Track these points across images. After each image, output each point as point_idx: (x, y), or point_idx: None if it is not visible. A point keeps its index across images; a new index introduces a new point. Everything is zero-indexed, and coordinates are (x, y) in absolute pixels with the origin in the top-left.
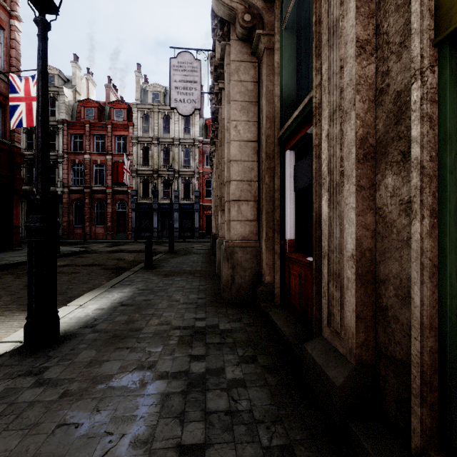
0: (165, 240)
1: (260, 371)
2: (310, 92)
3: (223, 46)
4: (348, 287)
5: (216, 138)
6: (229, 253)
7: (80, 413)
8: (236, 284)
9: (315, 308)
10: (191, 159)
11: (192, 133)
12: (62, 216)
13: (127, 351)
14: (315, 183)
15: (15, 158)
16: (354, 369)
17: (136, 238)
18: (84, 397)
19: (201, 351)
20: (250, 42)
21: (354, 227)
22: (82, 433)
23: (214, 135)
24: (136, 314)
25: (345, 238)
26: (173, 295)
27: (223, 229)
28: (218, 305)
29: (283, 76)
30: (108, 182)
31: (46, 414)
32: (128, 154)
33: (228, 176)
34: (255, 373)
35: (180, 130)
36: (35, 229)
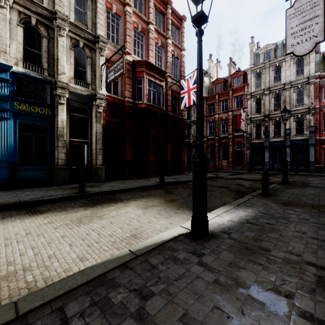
0: (276, 172)
1: None
2: None
3: None
4: None
5: None
6: None
7: (229, 306)
8: None
9: None
10: (305, 97)
11: (305, 73)
12: None
13: (259, 267)
14: None
15: (182, 125)
16: None
17: (250, 169)
18: (230, 292)
19: None
20: None
21: None
22: None
23: None
24: (262, 234)
25: None
26: (297, 225)
27: None
28: None
29: None
30: (229, 130)
31: (206, 290)
32: (244, 108)
33: None
34: None
35: (291, 74)
36: (196, 163)
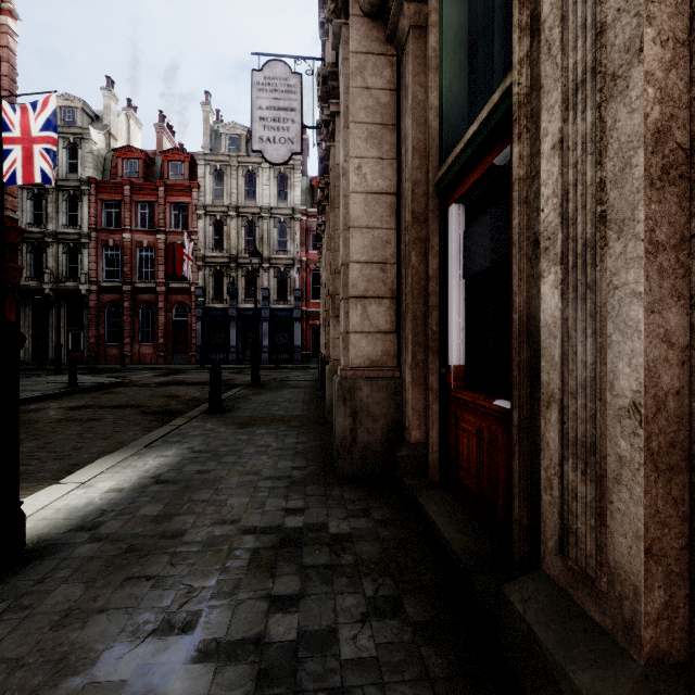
0: (248, 365)
1: (411, 639)
2: (506, 78)
3: (337, 27)
4: (620, 478)
5: (327, 201)
6: (347, 389)
7: None
8: (360, 444)
9: (519, 504)
10: (289, 240)
11: (290, 200)
12: (88, 328)
13: (146, 586)
14: (518, 254)
15: (8, 236)
16: (643, 677)
17: (203, 362)
18: None
19: (292, 586)
20: (385, 18)
21: (641, 339)
22: None
23: (323, 195)
24: (179, 501)
25: (612, 366)
26: (251, 461)
27: (338, 348)
28: (327, 481)
29: (445, 71)
30: (159, 275)
31: None
32: (191, 232)
33: (345, 255)
34: (400, 645)
35: (271, 194)
36: None
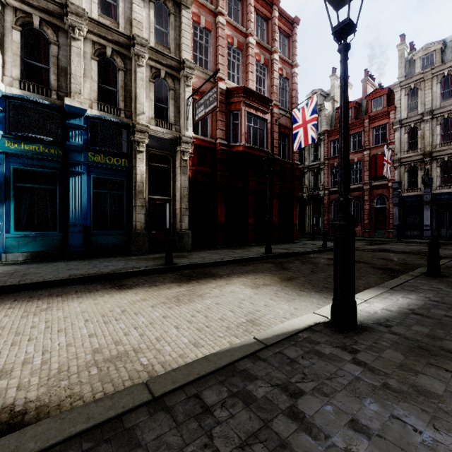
0: (443, 241)
1: None
2: None
3: None
4: None
5: None
6: None
7: (412, 417)
8: None
9: None
10: None
11: None
12: (323, 215)
13: (447, 374)
14: None
15: (294, 173)
16: None
17: (400, 237)
18: (410, 401)
19: None
20: None
21: None
22: (425, 443)
23: None
24: (440, 330)
25: None
26: None
27: None
28: None
29: None
30: (364, 178)
31: (374, 395)
32: (388, 143)
33: None
34: None
35: None
36: (340, 226)
